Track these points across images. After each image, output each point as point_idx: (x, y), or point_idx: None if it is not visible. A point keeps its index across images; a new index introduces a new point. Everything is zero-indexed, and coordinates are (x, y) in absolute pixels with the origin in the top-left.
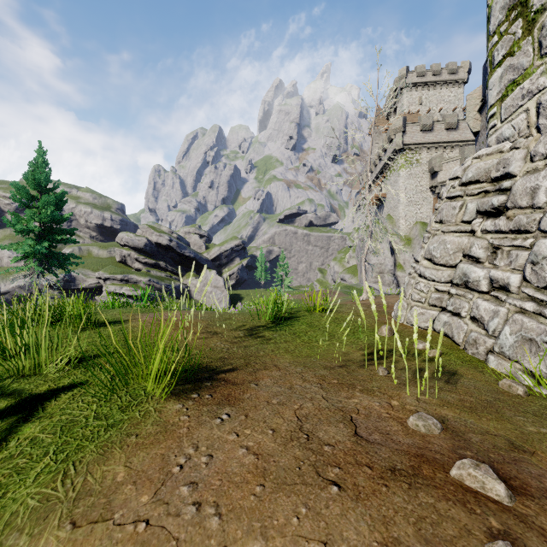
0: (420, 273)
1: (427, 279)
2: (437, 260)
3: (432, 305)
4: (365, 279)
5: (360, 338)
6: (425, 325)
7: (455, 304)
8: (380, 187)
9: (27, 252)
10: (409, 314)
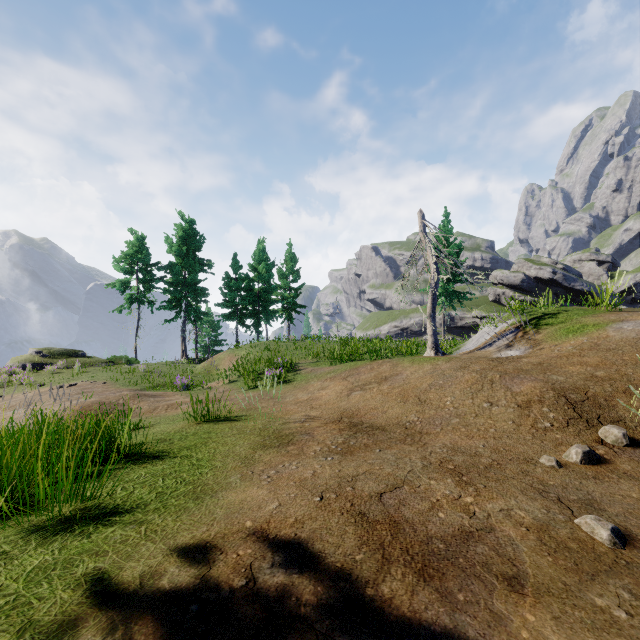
0: None
1: None
2: None
3: None
4: None
5: None
6: None
7: None
8: None
9: (439, 292)
10: None
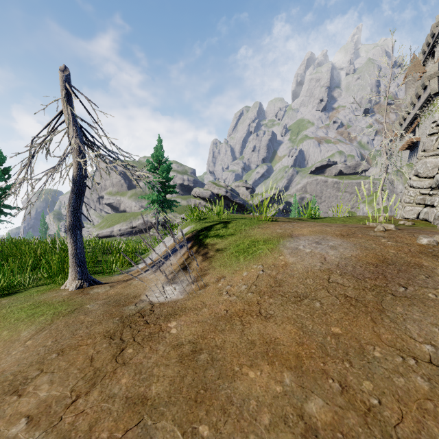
0: (410, 184)
1: (414, 188)
2: (420, 175)
3: (417, 204)
4: (381, 204)
5: (363, 222)
6: (413, 216)
7: (431, 200)
8: (414, 132)
9: (154, 199)
10: (402, 211)
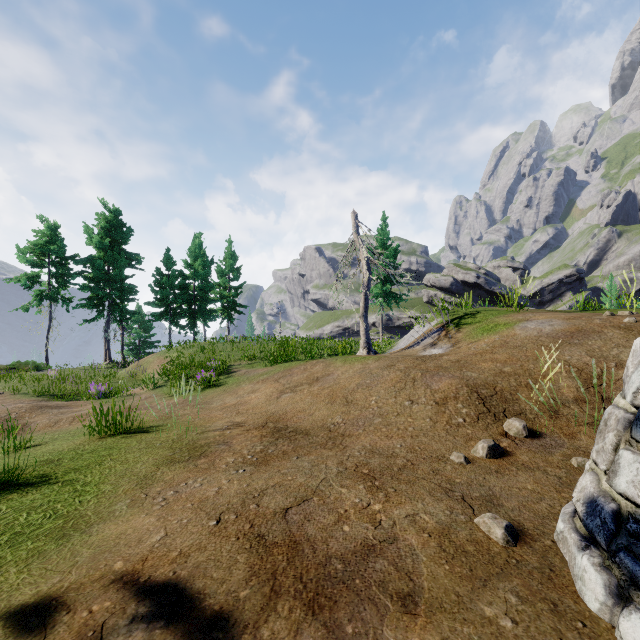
0: None
1: None
2: None
3: None
4: None
5: None
6: None
7: None
8: None
9: (378, 293)
10: None
